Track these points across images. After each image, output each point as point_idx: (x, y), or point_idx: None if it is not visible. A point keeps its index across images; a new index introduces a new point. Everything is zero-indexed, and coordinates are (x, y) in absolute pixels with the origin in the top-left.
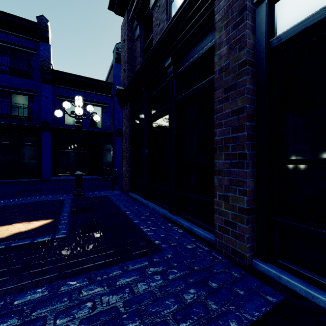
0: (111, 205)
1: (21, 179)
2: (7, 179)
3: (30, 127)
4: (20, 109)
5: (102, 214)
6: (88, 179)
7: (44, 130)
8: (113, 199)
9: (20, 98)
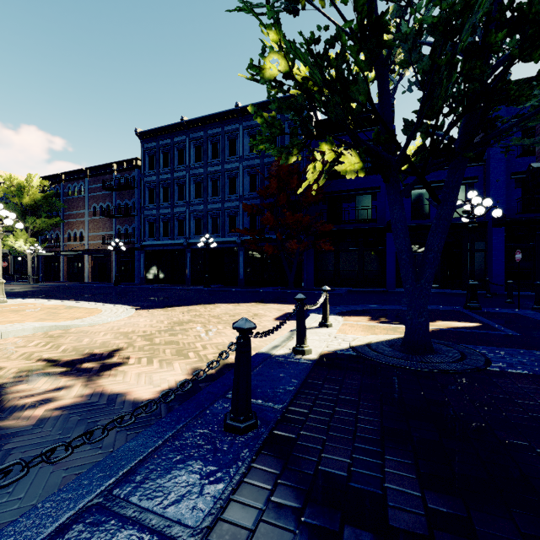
0: (539, 322)
1: (365, 288)
2: (353, 287)
3: (375, 229)
4: (363, 211)
5: (538, 328)
6: (442, 293)
7: (389, 231)
8: (535, 318)
9: (363, 199)
